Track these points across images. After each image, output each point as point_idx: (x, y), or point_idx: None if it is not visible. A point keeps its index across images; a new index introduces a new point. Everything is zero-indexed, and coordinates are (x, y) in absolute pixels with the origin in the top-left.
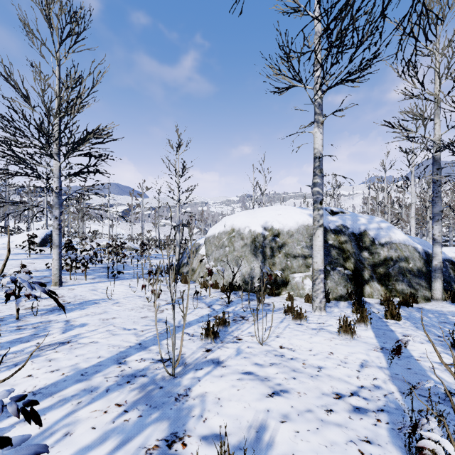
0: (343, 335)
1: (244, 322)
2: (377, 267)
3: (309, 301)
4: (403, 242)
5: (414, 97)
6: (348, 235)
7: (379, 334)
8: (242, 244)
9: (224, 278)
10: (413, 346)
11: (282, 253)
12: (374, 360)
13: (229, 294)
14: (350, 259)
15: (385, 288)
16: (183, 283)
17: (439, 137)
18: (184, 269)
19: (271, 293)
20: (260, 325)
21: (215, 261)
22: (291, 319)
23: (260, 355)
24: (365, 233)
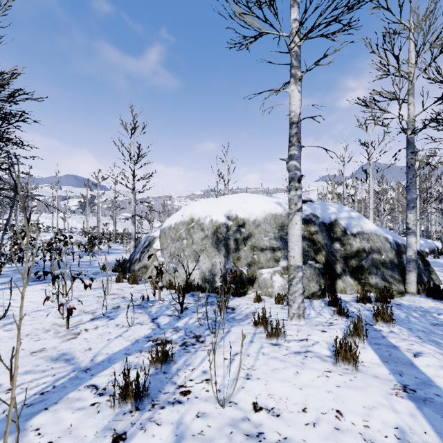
0: (342, 365)
1: (198, 347)
2: (349, 260)
3: (280, 301)
4: (374, 232)
5: (389, 74)
6: (318, 225)
7: (384, 355)
8: (202, 235)
9: (176, 279)
10: (441, 378)
11: (248, 246)
12: (411, 424)
13: (182, 301)
14: (321, 251)
15: (358, 283)
16: (131, 283)
17: (414, 118)
18: (136, 266)
19: (236, 293)
20: (221, 353)
21: (170, 256)
22: (263, 335)
23: (219, 439)
24: (336, 223)
